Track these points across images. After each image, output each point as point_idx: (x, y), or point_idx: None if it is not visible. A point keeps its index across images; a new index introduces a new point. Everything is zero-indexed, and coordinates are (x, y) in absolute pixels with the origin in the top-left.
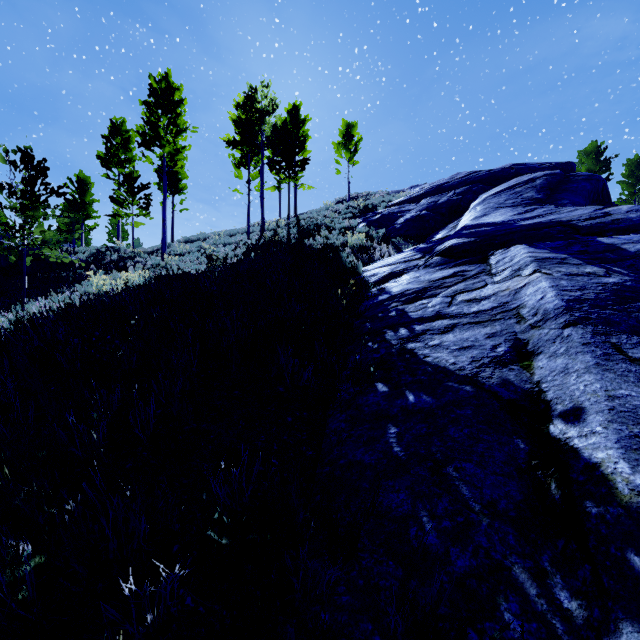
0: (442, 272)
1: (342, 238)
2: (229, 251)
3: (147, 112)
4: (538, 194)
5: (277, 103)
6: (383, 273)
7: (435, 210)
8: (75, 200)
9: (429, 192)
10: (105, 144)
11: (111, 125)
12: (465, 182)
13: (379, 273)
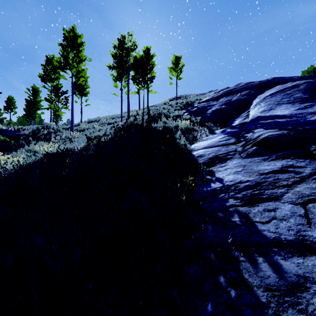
0: (268, 164)
1: (174, 123)
2: (108, 129)
3: (62, 50)
4: (305, 95)
5: (137, 44)
6: (208, 155)
7: (230, 105)
8: (31, 100)
9: (224, 94)
10: (43, 69)
11: (46, 59)
12: (246, 88)
13: (205, 155)
